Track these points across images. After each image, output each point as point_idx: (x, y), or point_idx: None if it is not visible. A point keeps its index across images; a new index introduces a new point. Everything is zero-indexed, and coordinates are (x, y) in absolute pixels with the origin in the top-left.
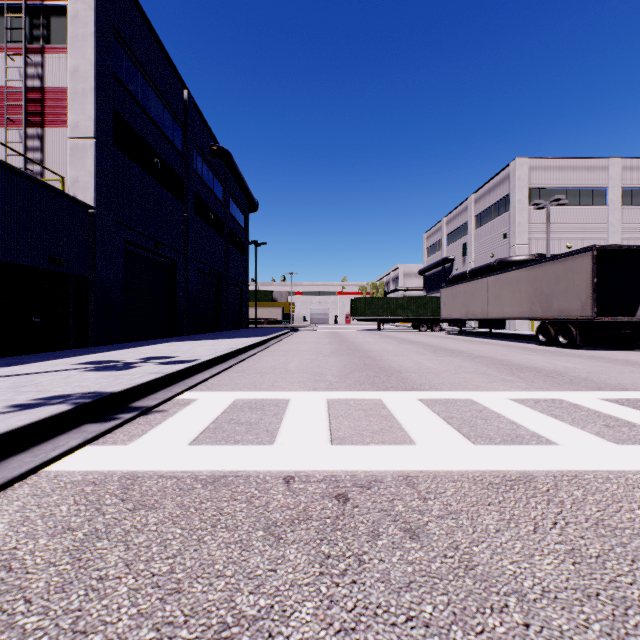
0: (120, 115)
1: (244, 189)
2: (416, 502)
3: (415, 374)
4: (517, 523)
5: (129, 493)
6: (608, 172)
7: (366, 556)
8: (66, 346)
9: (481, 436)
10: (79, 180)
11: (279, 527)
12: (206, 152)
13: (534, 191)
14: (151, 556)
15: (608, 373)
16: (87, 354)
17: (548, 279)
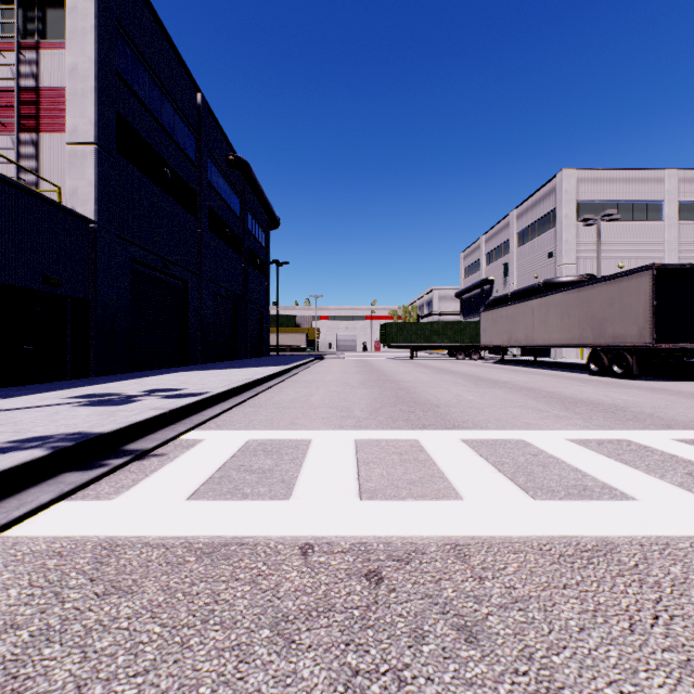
0: (125, 119)
1: (264, 203)
2: (470, 583)
3: (455, 409)
4: (606, 617)
5: (102, 569)
6: (664, 184)
7: (408, 672)
8: (63, 376)
9: (541, 488)
10: (78, 191)
11: (291, 623)
12: (222, 162)
13: (582, 205)
14: (114, 671)
15: (675, 408)
16: (85, 386)
17: (601, 302)
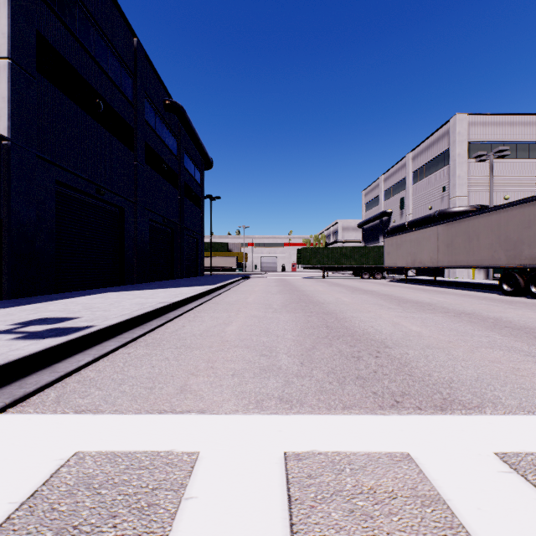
0: (49, 43)
1: (198, 146)
2: None
3: (413, 351)
4: None
5: None
6: None
7: None
8: None
9: None
10: None
11: None
12: (159, 105)
13: (473, 146)
14: None
15: None
16: None
17: (516, 224)
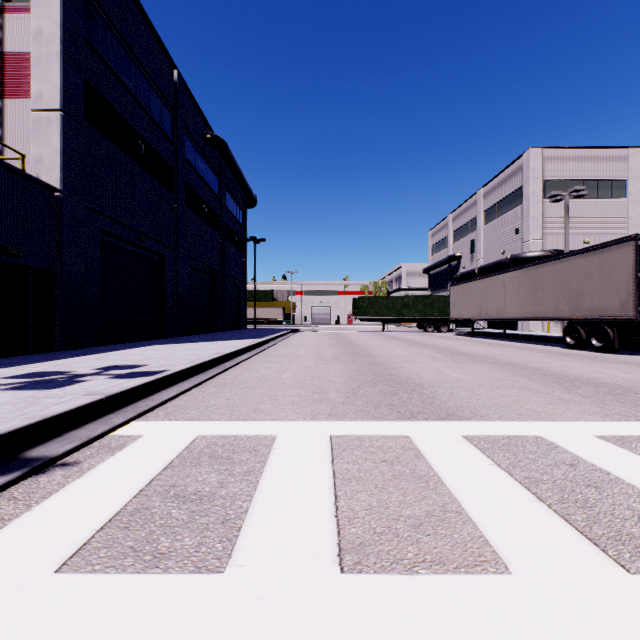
0: (95, 88)
1: (241, 182)
2: None
3: (442, 390)
4: None
5: None
6: (628, 163)
7: None
8: (24, 351)
9: (621, 540)
10: (43, 159)
11: None
12: (199, 140)
13: (549, 183)
14: None
15: None
16: (39, 362)
17: (578, 274)
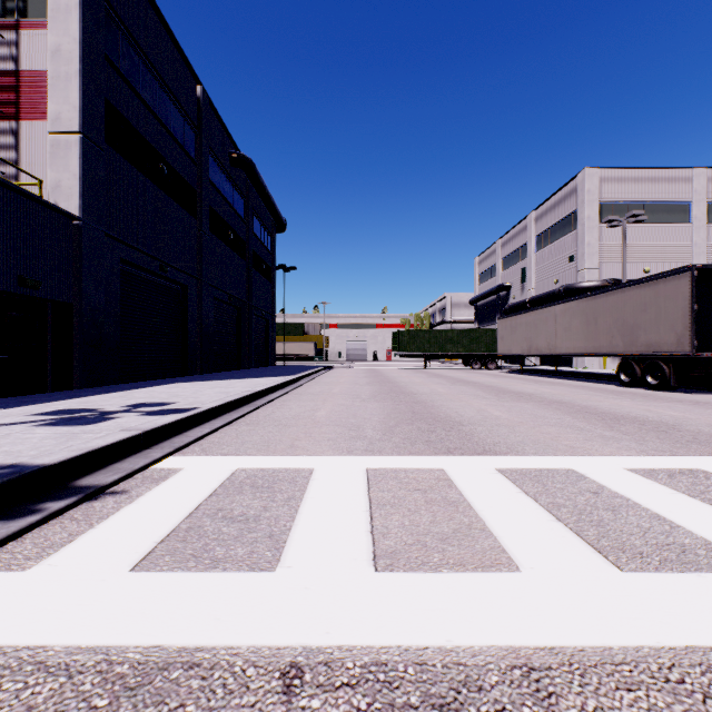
0: (115, 108)
1: (270, 205)
2: None
3: (482, 427)
4: None
5: None
6: (692, 184)
7: None
8: (42, 388)
9: (623, 549)
10: (61, 184)
11: None
12: (224, 160)
13: (606, 206)
14: None
15: None
16: (62, 399)
17: (633, 307)
